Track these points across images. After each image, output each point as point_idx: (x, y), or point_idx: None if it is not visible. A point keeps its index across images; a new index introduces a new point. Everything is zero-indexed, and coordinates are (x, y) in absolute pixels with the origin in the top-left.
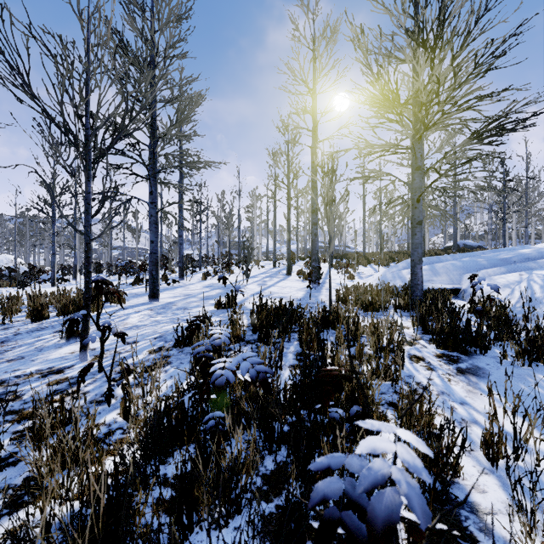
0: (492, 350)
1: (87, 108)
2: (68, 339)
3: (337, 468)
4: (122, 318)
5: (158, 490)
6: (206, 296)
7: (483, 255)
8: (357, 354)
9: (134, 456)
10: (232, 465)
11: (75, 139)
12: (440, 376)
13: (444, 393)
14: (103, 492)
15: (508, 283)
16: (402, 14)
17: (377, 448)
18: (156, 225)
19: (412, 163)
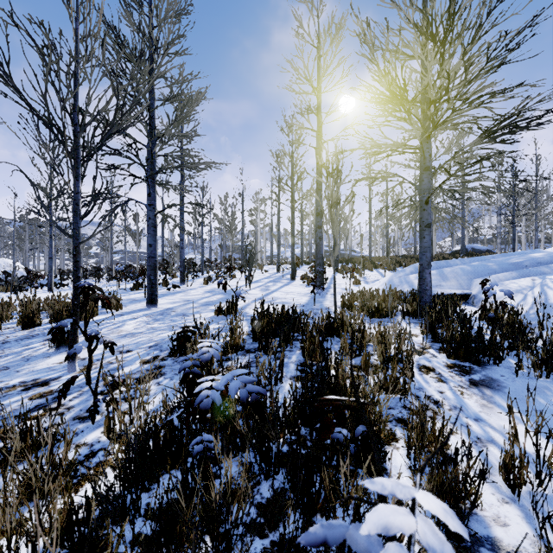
0: (506, 360)
1: (76, 102)
2: (58, 348)
3: (336, 544)
4: (118, 325)
5: (139, 523)
6: (207, 301)
7: (493, 259)
8: (363, 365)
9: (108, 488)
10: (220, 499)
11: (61, 136)
12: (452, 389)
13: (456, 408)
14: (73, 529)
15: (520, 288)
16: (410, 7)
17: (391, 526)
18: (155, 228)
19: (420, 163)
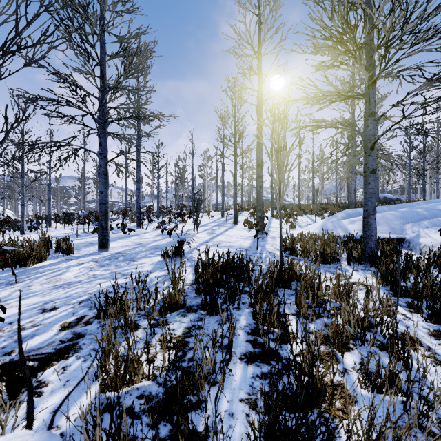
0: None
1: None
2: None
3: None
4: (60, 272)
5: None
6: (157, 245)
7: (419, 206)
8: (332, 337)
9: None
10: None
11: None
12: None
13: None
14: None
15: None
16: None
17: None
18: (106, 176)
19: (365, 109)
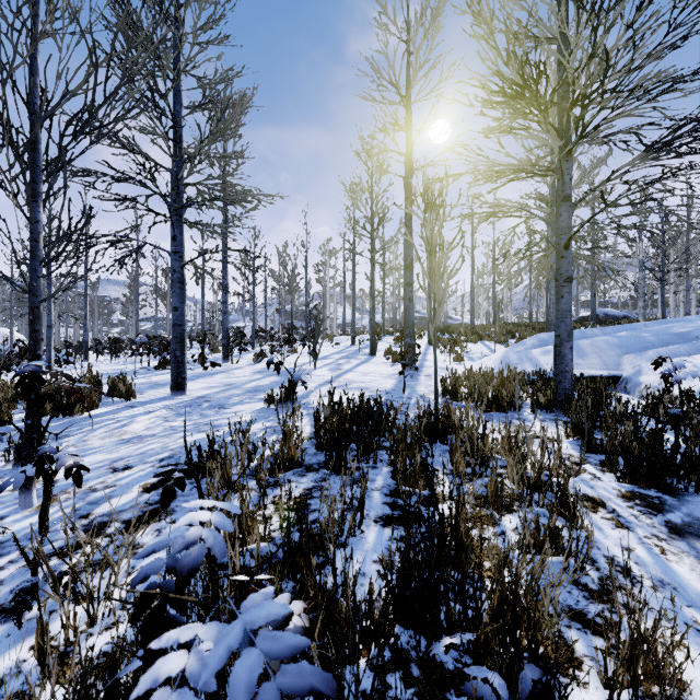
0: None
1: (34, 78)
2: (18, 463)
3: None
4: (122, 423)
5: None
6: (256, 386)
7: (646, 328)
8: (491, 497)
9: None
10: None
11: (3, 126)
12: (644, 543)
13: (665, 585)
14: None
15: (697, 369)
16: None
17: None
18: (182, 285)
19: (557, 191)
